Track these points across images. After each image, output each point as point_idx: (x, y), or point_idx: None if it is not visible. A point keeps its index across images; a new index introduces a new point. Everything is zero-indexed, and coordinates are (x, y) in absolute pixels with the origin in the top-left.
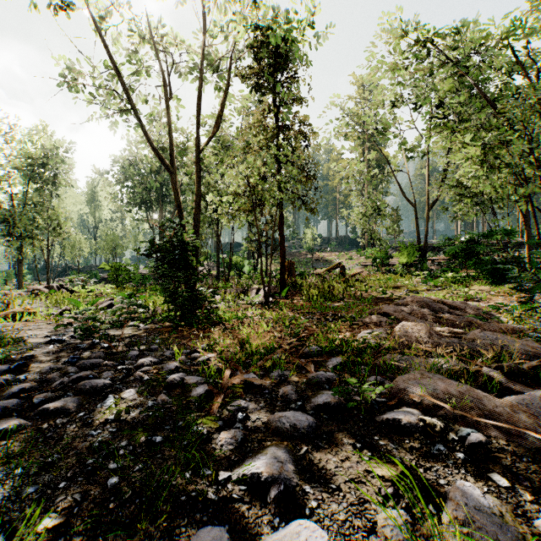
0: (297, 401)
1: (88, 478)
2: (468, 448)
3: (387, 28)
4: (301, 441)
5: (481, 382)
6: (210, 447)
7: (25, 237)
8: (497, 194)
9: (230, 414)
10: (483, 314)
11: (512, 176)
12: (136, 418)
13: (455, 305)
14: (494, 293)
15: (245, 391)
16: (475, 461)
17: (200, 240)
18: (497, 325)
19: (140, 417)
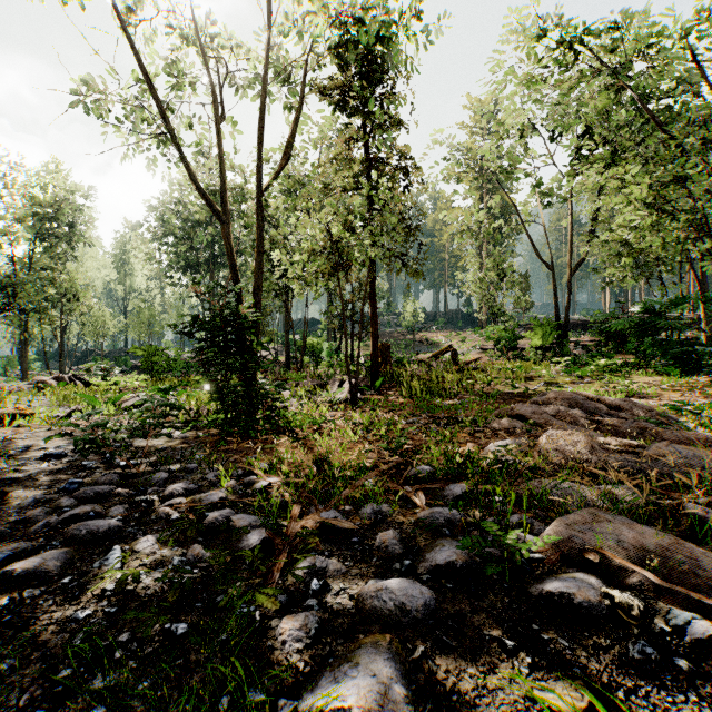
0: (404, 558)
1: (53, 708)
2: (690, 648)
3: (517, 26)
4: (413, 633)
5: (683, 526)
6: (265, 646)
7: (31, 311)
8: (667, 252)
9: (299, 581)
10: (660, 418)
11: (691, 226)
12: (151, 586)
13: (616, 404)
14: (667, 387)
15: (323, 539)
16: (707, 675)
17: (264, 315)
18: (682, 434)
19: (158, 585)
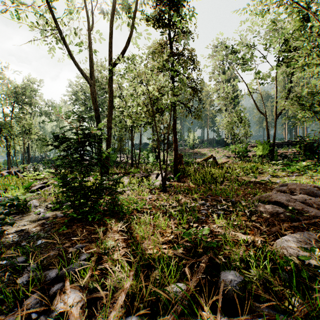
0: None
1: None
2: None
3: None
4: None
5: None
6: None
7: (10, 138)
8: None
9: None
10: None
11: None
12: None
13: None
14: None
15: None
16: None
17: (122, 141)
18: None
19: None
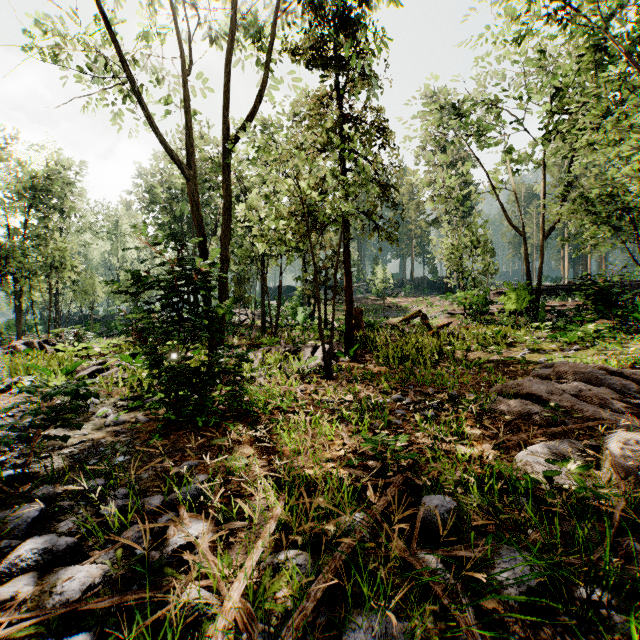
0: None
1: None
2: None
3: None
4: None
5: None
6: None
7: (23, 278)
8: None
9: None
10: None
11: None
12: None
13: None
14: None
15: None
16: None
17: (243, 282)
18: None
19: None
